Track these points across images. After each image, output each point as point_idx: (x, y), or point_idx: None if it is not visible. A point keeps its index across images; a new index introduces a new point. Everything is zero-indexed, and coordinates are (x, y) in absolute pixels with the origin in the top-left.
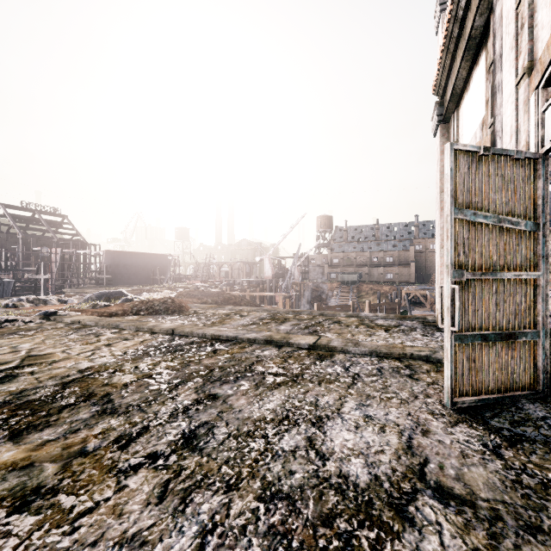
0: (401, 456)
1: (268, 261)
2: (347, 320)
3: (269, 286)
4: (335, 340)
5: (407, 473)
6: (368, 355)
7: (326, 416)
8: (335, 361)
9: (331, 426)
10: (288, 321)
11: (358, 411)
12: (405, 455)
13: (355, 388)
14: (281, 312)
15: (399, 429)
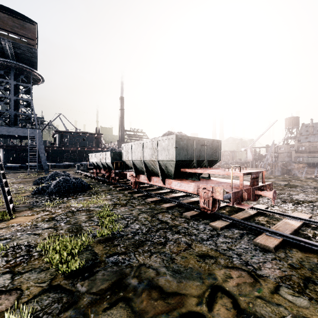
0: (315, 200)
1: (249, 150)
2: (306, 180)
3: (251, 165)
4: (297, 183)
5: (315, 201)
6: (313, 188)
7: (293, 194)
8: (297, 188)
9: (294, 195)
10: (272, 178)
11: (304, 195)
12: (316, 200)
13: (304, 193)
14: (266, 175)
15: (317, 198)
